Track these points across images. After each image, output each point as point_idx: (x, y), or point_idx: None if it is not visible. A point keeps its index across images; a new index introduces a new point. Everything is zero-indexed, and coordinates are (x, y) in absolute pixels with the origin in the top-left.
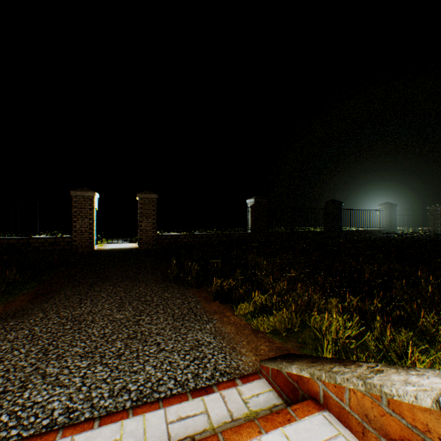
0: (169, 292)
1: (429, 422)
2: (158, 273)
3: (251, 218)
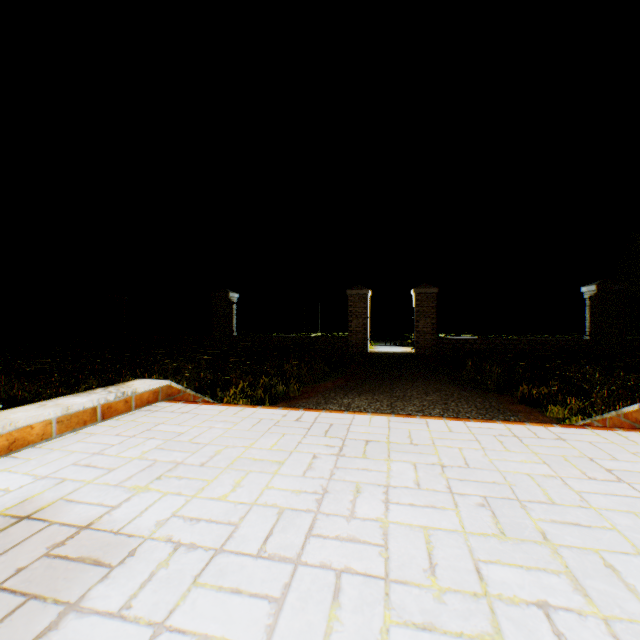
0: (465, 391)
1: (635, 416)
2: (448, 377)
3: (589, 316)
